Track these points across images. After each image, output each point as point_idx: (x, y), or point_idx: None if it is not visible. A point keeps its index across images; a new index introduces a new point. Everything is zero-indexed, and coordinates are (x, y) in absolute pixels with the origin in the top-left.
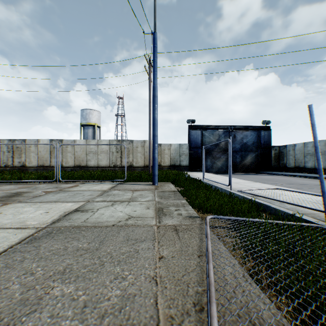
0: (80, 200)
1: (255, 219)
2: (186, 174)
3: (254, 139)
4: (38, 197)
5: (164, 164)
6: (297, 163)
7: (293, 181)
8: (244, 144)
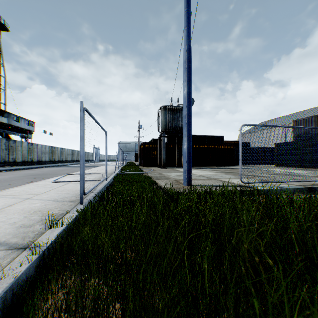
0: (203, 175)
1: (133, 172)
2: None
3: None
4: (233, 175)
5: None
6: None
7: None
8: None
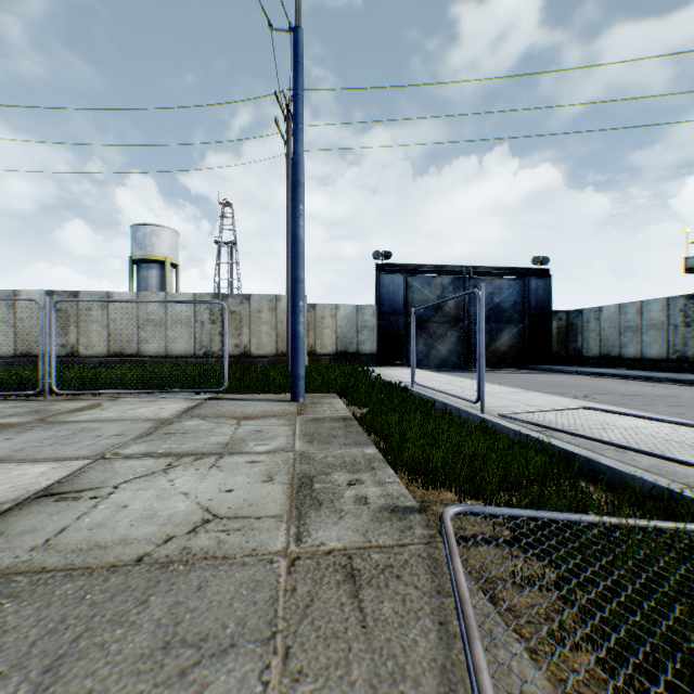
0: (78, 455)
1: (586, 515)
2: (372, 374)
3: (516, 297)
4: None
5: (322, 349)
6: (604, 348)
7: (604, 386)
8: (496, 308)
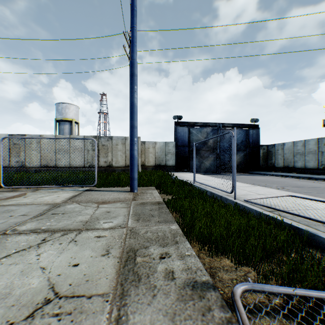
0: None
1: None
2: (173, 176)
3: (243, 138)
4: None
5: (148, 164)
6: (286, 163)
7: (290, 182)
8: None
